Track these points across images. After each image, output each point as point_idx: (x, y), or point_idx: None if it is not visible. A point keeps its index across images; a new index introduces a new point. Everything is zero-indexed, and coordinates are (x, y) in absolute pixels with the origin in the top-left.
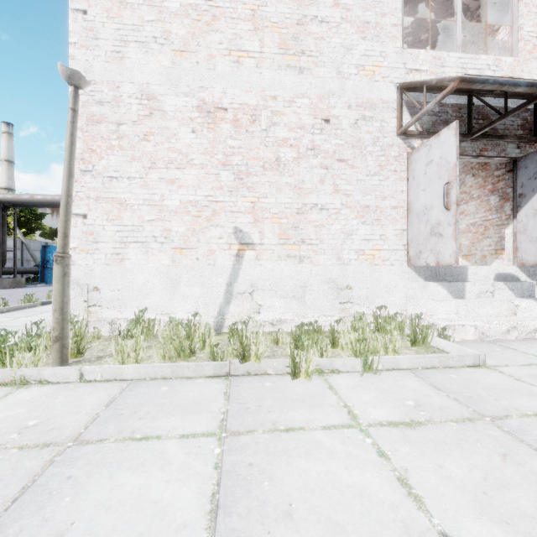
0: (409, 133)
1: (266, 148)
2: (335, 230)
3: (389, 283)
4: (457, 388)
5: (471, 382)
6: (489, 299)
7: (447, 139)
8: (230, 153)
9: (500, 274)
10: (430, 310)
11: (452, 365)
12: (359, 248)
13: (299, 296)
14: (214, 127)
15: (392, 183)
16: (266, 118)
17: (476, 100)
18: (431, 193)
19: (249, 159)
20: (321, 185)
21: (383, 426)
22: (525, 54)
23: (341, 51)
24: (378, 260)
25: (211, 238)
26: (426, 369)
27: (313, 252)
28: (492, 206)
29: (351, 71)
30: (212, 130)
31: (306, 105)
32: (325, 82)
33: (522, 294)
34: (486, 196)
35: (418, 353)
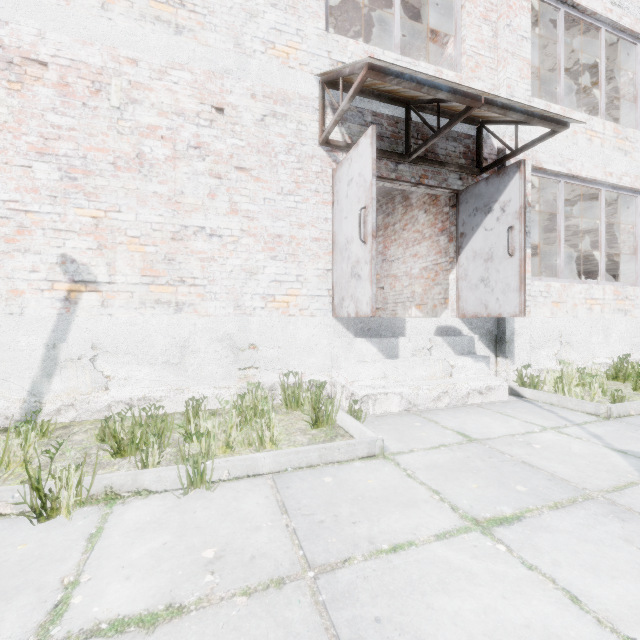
0: (333, 144)
1: (119, 135)
2: (232, 266)
3: (309, 339)
4: (314, 506)
5: (345, 488)
6: (424, 357)
7: (364, 150)
8: (53, 136)
9: (441, 327)
10: (352, 375)
11: (339, 459)
12: (267, 293)
13: (175, 361)
14: (21, 88)
15: (312, 207)
16: (119, 90)
17: (415, 115)
18: (352, 221)
19: (89, 148)
20: (211, 200)
21: (89, 638)
22: (468, 71)
23: (242, 16)
24: (294, 309)
25: (16, 271)
26: (299, 470)
27: (198, 297)
28: (442, 248)
29: (255, 47)
30: (18, 93)
31: (187, 82)
32: (216, 54)
33: (461, 350)
34: (436, 236)
35: (312, 440)
